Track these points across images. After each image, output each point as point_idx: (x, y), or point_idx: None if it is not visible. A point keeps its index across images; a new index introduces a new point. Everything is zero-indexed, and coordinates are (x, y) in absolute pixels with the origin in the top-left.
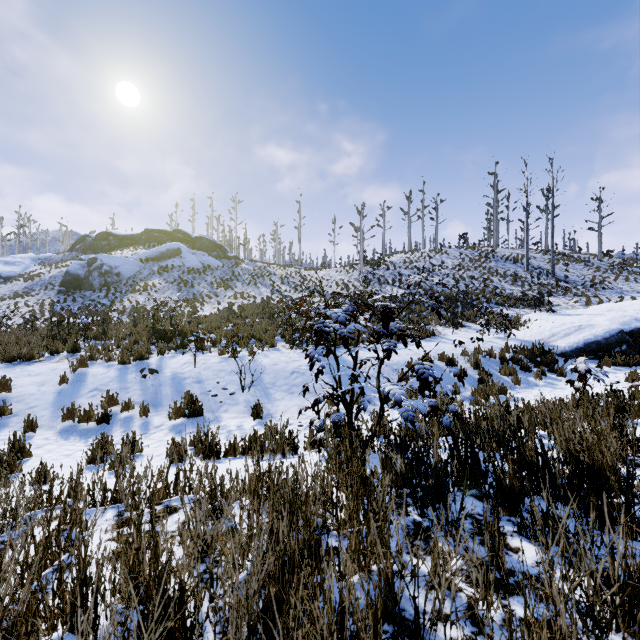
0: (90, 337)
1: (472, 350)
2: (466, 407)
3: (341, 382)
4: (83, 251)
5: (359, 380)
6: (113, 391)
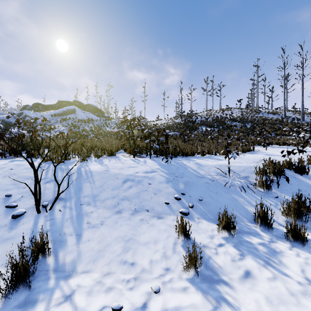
0: None
1: (302, 159)
2: None
3: None
4: None
5: (210, 190)
6: None
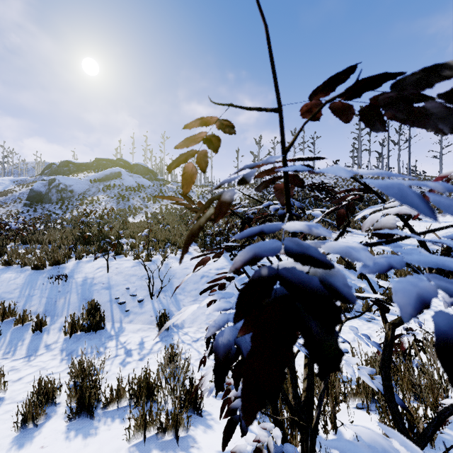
0: (23, 241)
1: None
2: (377, 314)
3: (296, 381)
4: (50, 175)
5: None
6: (15, 299)
